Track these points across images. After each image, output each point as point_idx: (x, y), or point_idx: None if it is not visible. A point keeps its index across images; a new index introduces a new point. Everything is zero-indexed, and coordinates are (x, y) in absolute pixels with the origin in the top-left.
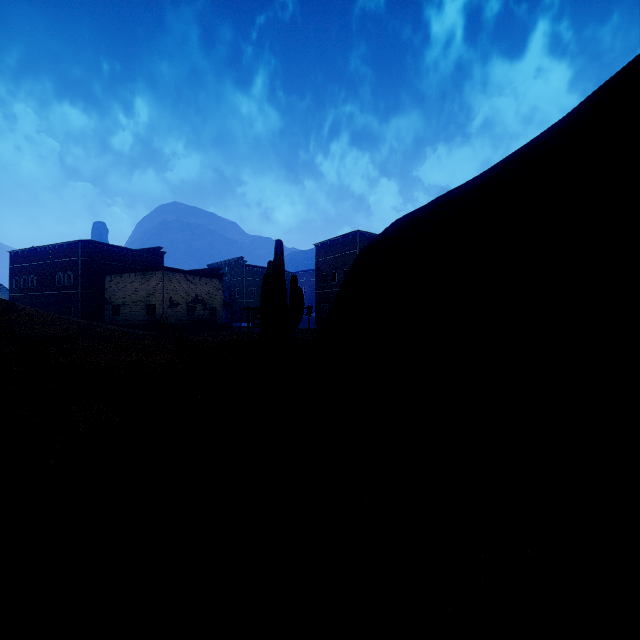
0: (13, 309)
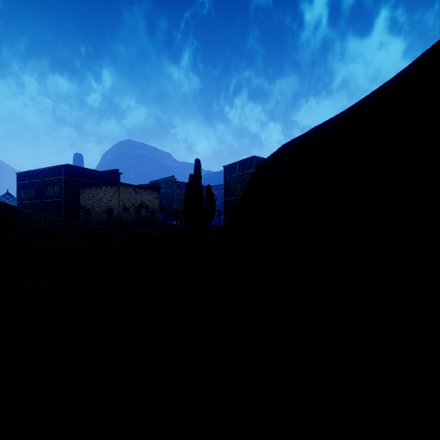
0: (17, 211)
